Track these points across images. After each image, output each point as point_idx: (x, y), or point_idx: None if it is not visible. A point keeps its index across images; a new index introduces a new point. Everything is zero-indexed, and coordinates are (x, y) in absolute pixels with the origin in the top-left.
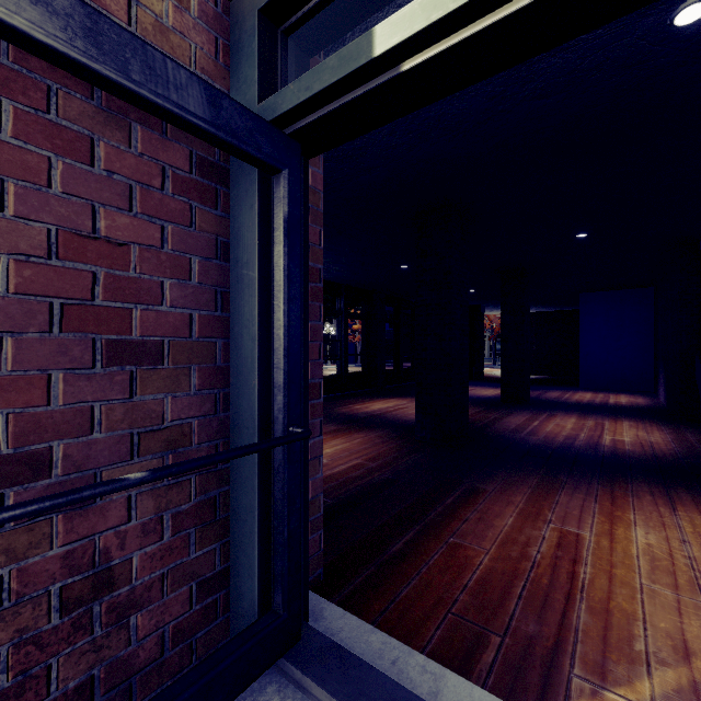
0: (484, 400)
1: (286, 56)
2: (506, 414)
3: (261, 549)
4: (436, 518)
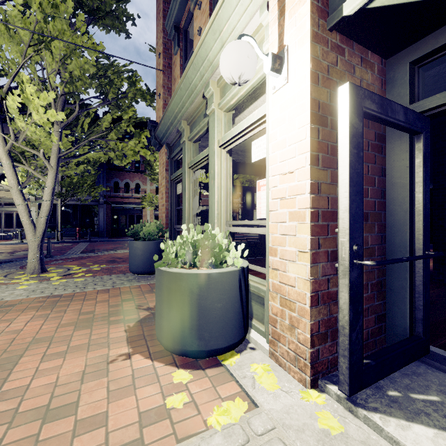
0: None
1: (418, 77)
2: None
3: (409, 306)
4: None
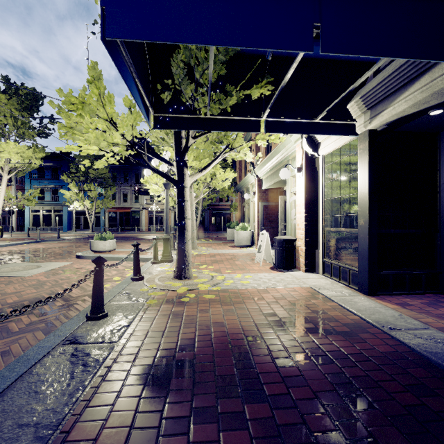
0: None
1: (283, 194)
2: None
3: None
4: None
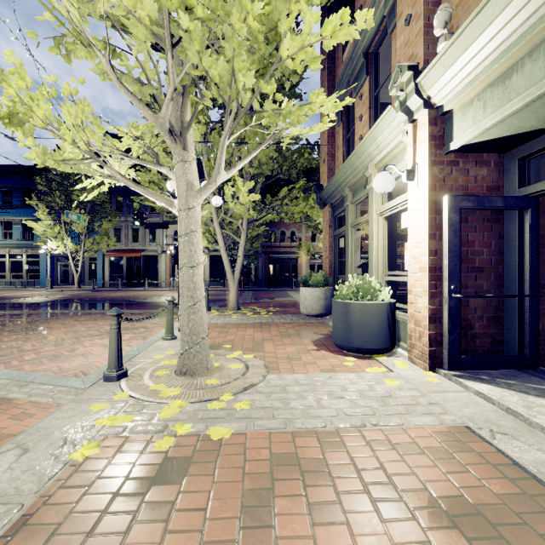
0: None
1: (529, 166)
2: None
3: (518, 333)
4: None
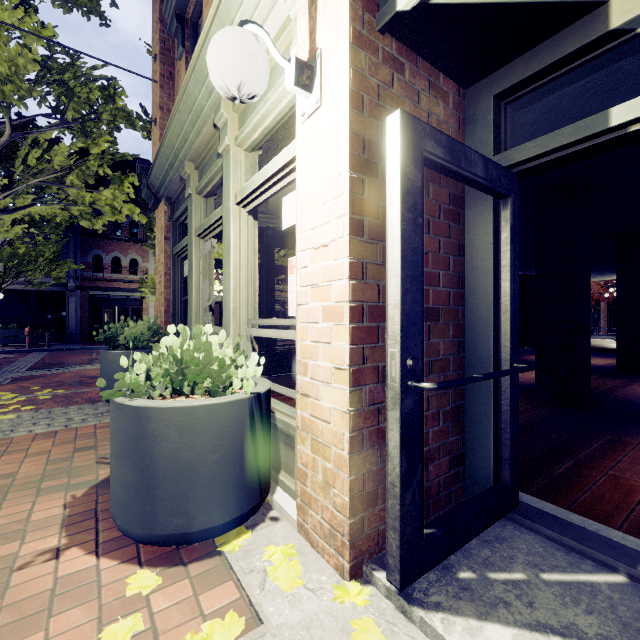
0: (595, 368)
1: (505, 118)
2: (628, 382)
3: (494, 441)
4: (587, 456)
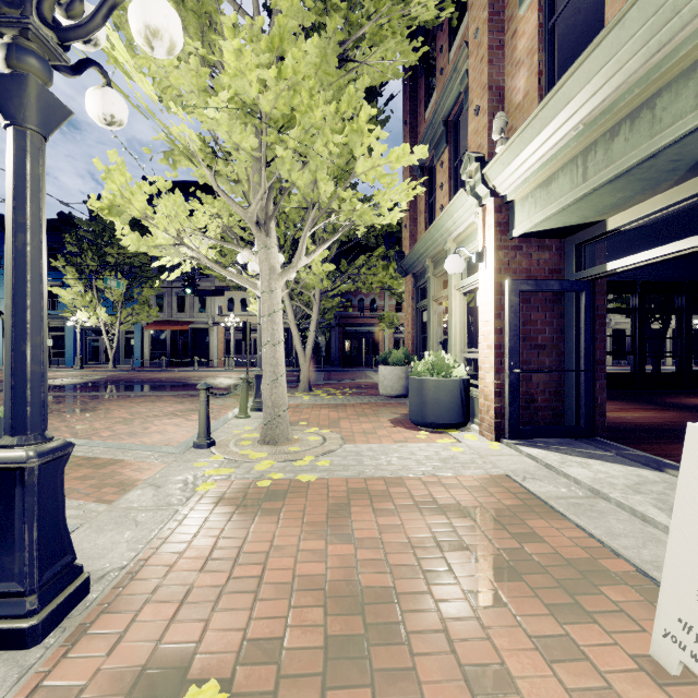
0: None
1: (585, 252)
2: None
3: (575, 406)
4: None
